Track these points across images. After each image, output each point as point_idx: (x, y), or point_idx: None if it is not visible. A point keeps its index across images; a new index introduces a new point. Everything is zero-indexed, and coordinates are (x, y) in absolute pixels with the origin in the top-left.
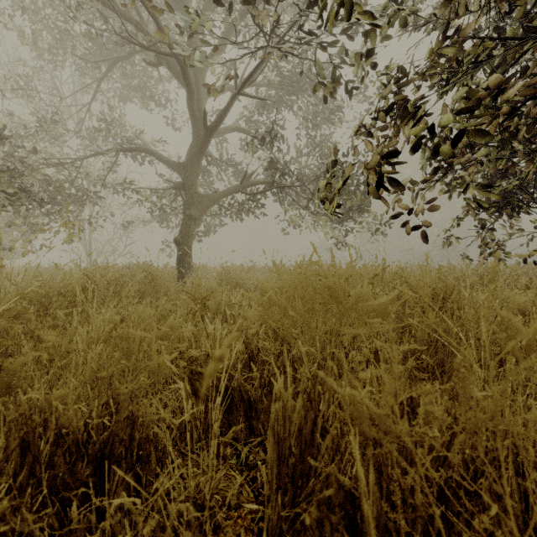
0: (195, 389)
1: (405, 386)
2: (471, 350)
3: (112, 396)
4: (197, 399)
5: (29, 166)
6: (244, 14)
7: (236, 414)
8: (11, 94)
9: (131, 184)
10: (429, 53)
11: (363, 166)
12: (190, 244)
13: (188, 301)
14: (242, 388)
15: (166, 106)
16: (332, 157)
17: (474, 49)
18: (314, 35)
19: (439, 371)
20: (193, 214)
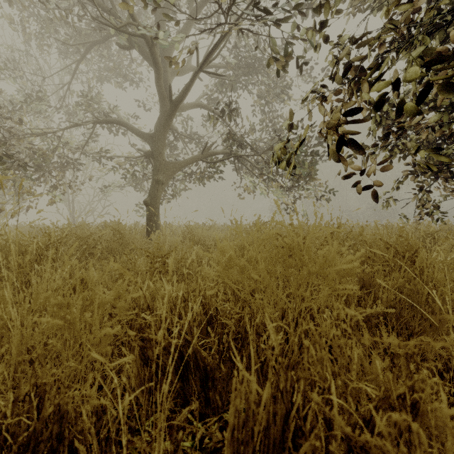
0: (148, 358)
1: (387, 364)
2: (452, 317)
3: (36, 383)
4: (150, 369)
5: (15, 136)
6: (206, 2)
7: (192, 383)
8: (0, 73)
9: (106, 153)
10: (385, 14)
11: (321, 126)
12: (157, 205)
13: (123, 270)
14: (199, 355)
15: (138, 85)
16: (287, 122)
17: (428, 13)
18: (269, 11)
19: (406, 334)
20: (160, 179)
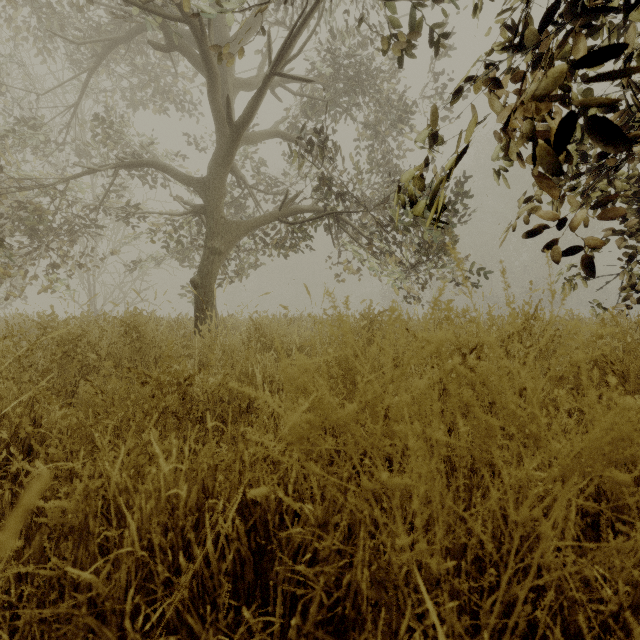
0: None
1: None
2: None
3: None
4: None
5: None
6: None
7: None
8: None
9: (138, 208)
10: None
11: (503, 117)
12: (212, 287)
13: None
14: None
15: (188, 110)
16: (425, 132)
17: None
18: None
19: None
20: (217, 246)
